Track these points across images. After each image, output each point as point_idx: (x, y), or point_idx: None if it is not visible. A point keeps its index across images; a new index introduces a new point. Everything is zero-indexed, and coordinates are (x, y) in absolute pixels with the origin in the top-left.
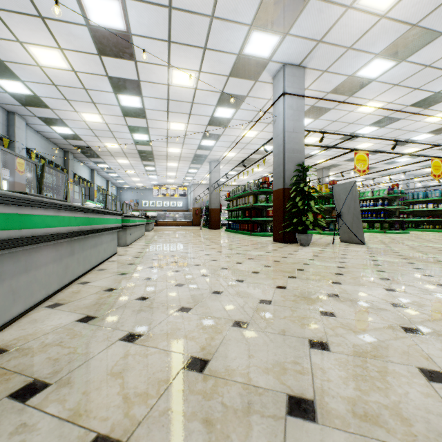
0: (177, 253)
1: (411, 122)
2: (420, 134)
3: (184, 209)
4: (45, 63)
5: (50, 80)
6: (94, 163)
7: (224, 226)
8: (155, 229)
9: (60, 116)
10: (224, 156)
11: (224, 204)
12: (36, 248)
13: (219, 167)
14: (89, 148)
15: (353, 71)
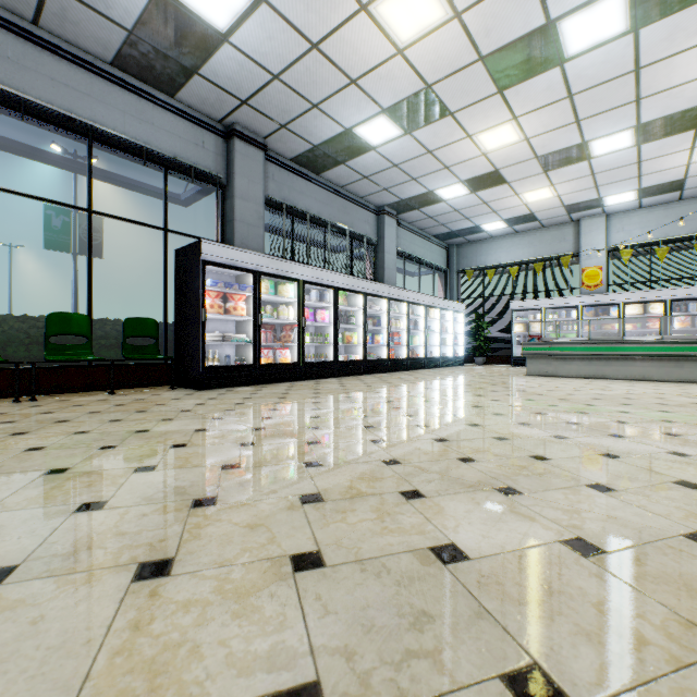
0: None
1: None
2: None
3: None
4: None
5: None
6: None
7: None
8: None
9: None
10: None
11: None
12: (633, 359)
13: None
14: None
15: None
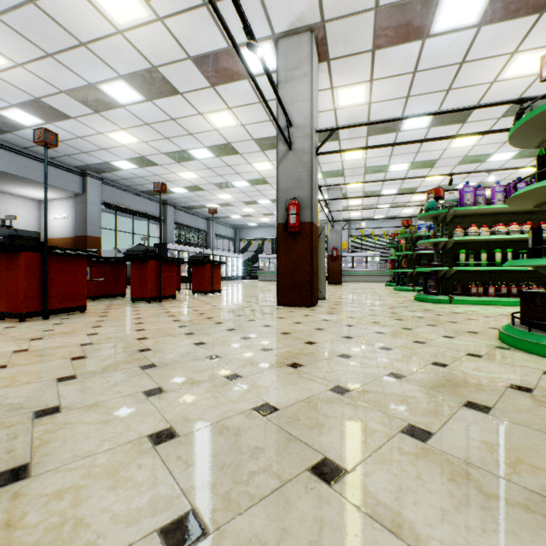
0: None
1: (376, 105)
2: (435, 36)
3: None
4: (359, 214)
5: (371, 214)
6: None
7: None
8: None
9: (407, 214)
10: None
11: None
12: None
13: None
14: None
15: (320, 179)
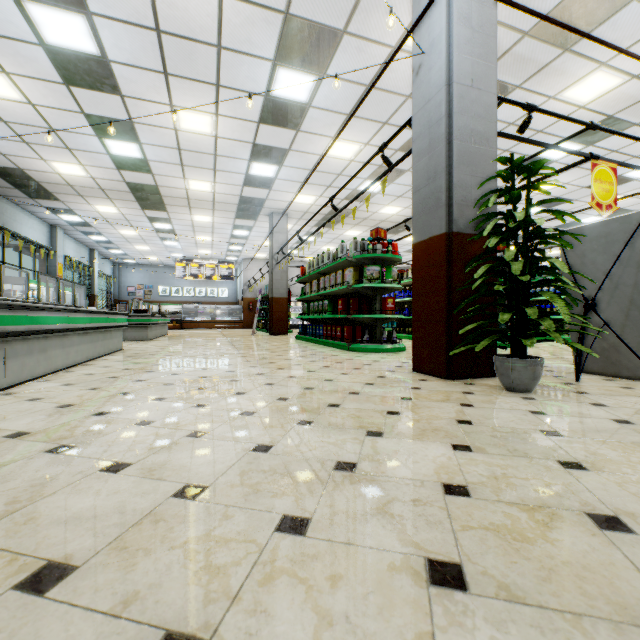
0: (46, 481)
1: None
2: None
3: (230, 301)
4: None
5: None
6: (51, 211)
7: (295, 329)
8: (169, 335)
9: None
10: (294, 203)
11: (296, 293)
12: None
13: (286, 224)
14: (23, 173)
15: None
